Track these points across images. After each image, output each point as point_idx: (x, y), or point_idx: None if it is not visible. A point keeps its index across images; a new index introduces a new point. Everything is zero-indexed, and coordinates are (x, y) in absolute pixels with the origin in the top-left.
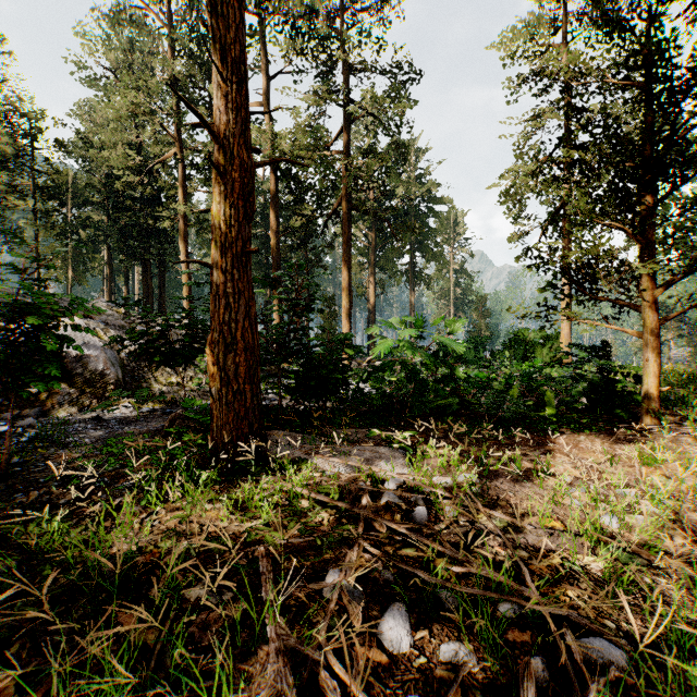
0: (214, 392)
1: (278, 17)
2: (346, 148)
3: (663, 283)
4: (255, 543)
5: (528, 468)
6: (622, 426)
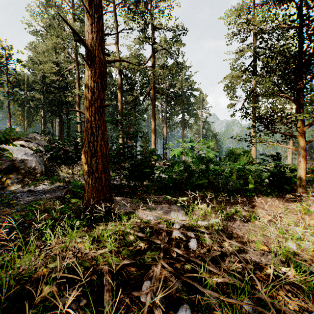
0: (85, 178)
1: (122, 4)
2: (153, 64)
3: (307, 124)
4: (102, 264)
5: (245, 215)
6: (287, 193)
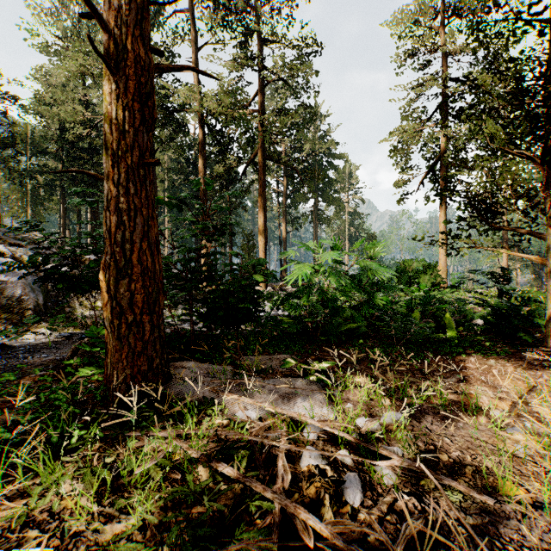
0: (106, 324)
1: None
2: (262, 108)
3: None
4: None
5: (452, 401)
6: (525, 349)
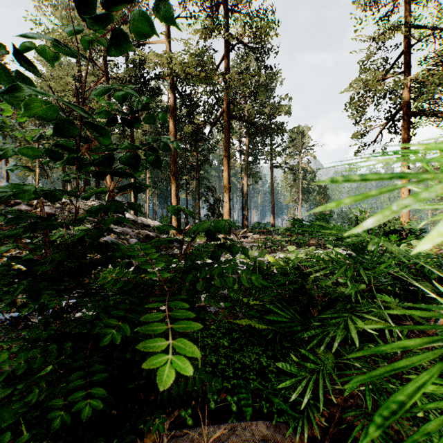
0: None
1: None
2: (226, 71)
3: None
4: None
5: None
6: None
